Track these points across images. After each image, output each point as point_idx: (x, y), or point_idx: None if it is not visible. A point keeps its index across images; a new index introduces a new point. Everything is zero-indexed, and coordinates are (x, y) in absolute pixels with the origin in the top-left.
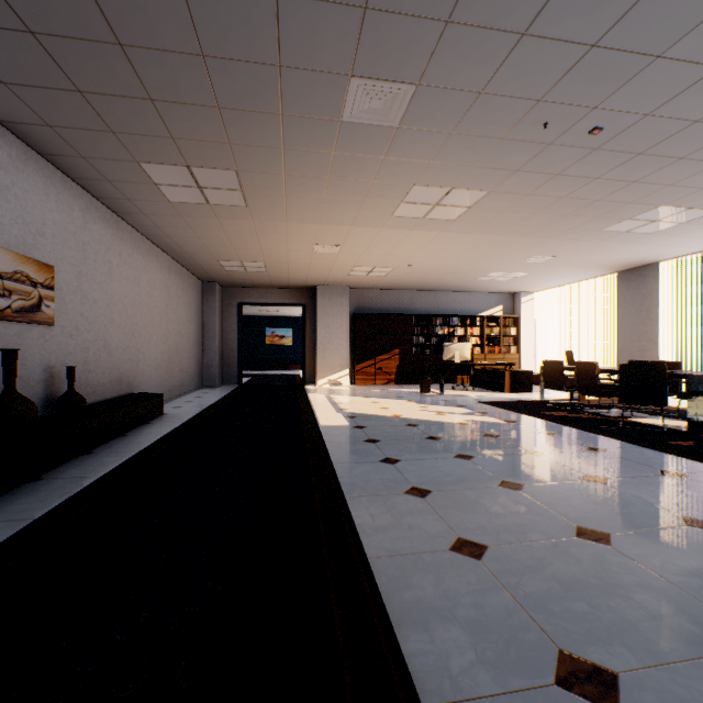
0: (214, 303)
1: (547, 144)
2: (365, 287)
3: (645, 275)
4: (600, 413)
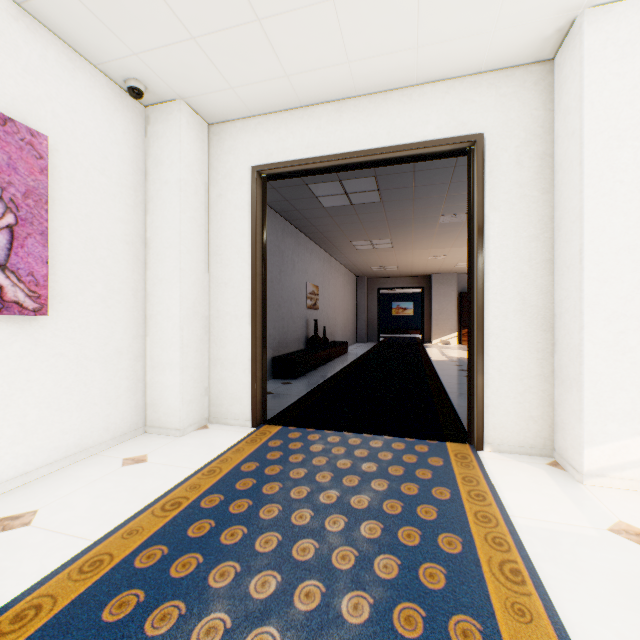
0: (364, 290)
1: None
2: None
3: None
4: None
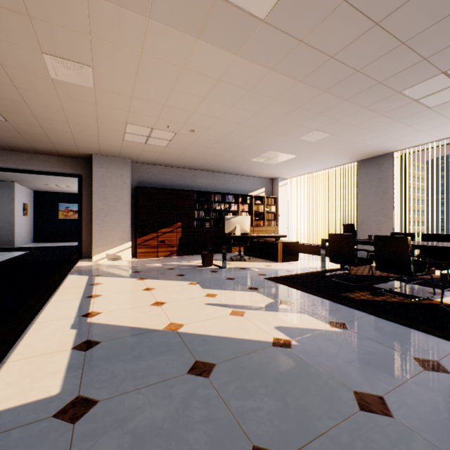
0: None
1: None
2: (147, 161)
3: (381, 163)
4: (395, 290)
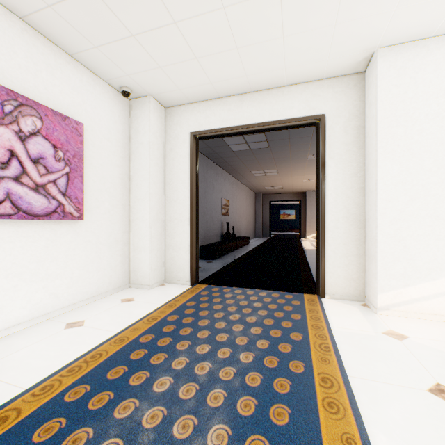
0: (260, 202)
1: None
2: None
3: None
4: None
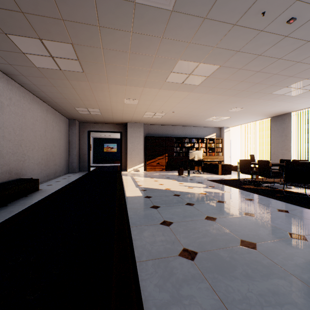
0: (75, 130)
1: (260, 31)
2: (151, 123)
3: (284, 118)
4: (270, 186)
